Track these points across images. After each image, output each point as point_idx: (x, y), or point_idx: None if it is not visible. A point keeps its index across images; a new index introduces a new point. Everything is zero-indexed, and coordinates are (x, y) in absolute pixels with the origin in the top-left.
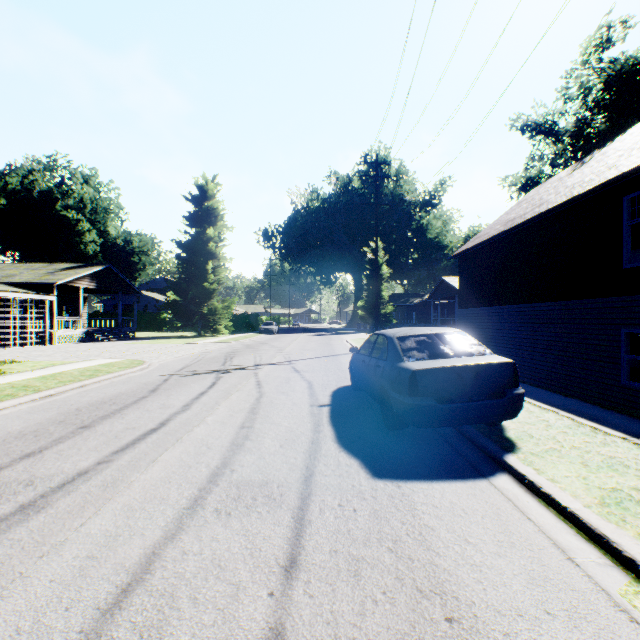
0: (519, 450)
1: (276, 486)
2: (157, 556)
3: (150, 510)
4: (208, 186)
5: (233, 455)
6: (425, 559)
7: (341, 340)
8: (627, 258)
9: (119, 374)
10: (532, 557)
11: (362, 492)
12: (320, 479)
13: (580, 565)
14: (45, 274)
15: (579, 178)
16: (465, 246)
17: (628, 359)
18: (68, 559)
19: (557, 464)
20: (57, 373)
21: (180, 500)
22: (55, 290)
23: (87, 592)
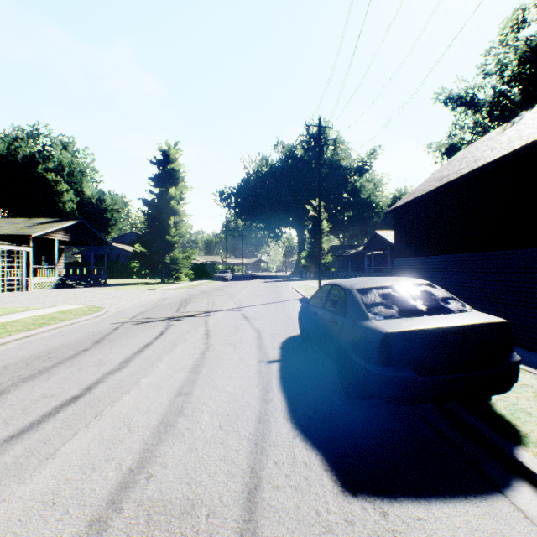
0: (528, 440)
1: (205, 515)
2: None
3: None
4: (170, 151)
5: (157, 444)
6: None
7: (287, 286)
8: None
9: (72, 322)
10: None
11: (332, 530)
12: (269, 497)
13: None
14: (23, 228)
15: (515, 134)
16: (400, 202)
17: None
18: None
19: None
20: (10, 321)
21: None
22: (31, 242)
23: None
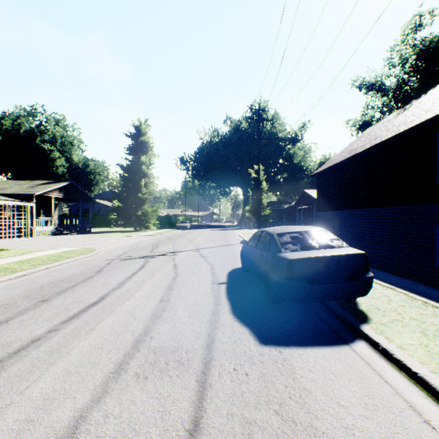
0: (371, 321)
1: (185, 352)
2: (83, 419)
3: (83, 374)
4: (142, 127)
5: (153, 324)
6: (306, 422)
7: (234, 234)
8: None
9: (75, 259)
10: (395, 420)
11: (252, 357)
12: (219, 345)
13: (436, 428)
14: (27, 188)
15: (403, 119)
16: (321, 168)
17: None
18: (9, 422)
19: (402, 333)
20: (31, 258)
21: (108, 365)
22: (34, 199)
23: None
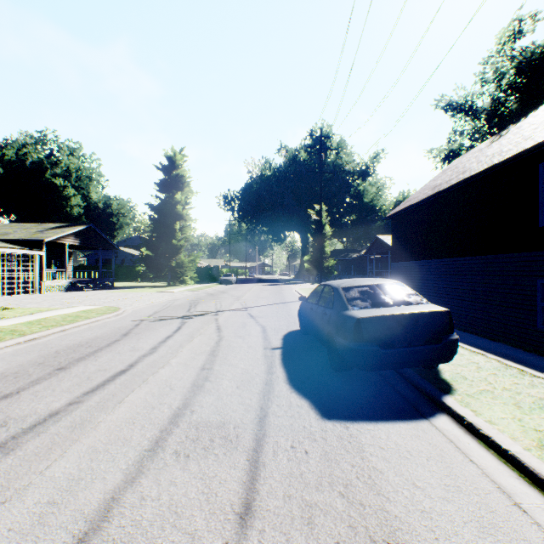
0: (455, 392)
1: (232, 427)
2: (116, 502)
3: (113, 452)
4: (176, 157)
5: (193, 396)
6: (376, 505)
7: (290, 289)
8: (542, 218)
9: (96, 319)
10: (480, 503)
11: (313, 433)
12: (273, 420)
13: (527, 511)
14: (35, 232)
15: (498, 148)
16: (397, 208)
17: (543, 306)
18: (29, 505)
19: (492, 406)
20: (42, 319)
21: (142, 442)
22: (44, 246)
23: (43, 543)
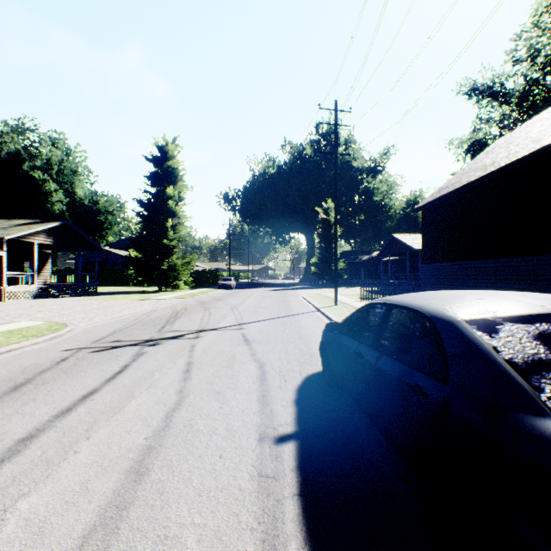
0: None
1: None
2: None
3: None
4: (168, 147)
5: None
6: None
7: (297, 296)
8: None
9: (9, 348)
10: None
11: None
12: None
13: None
14: None
15: None
16: (429, 198)
17: None
18: None
19: None
20: None
21: None
22: (4, 245)
23: None
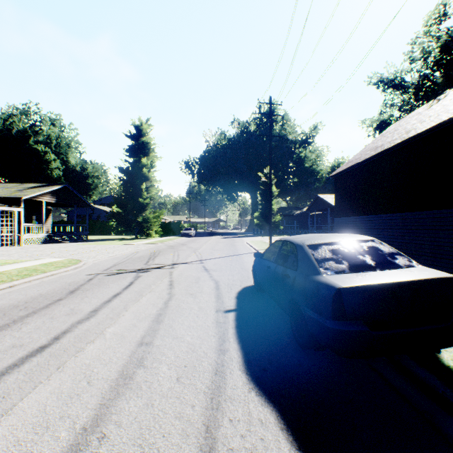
0: None
1: None
2: None
3: None
4: (143, 126)
5: (114, 399)
6: None
7: (242, 242)
8: None
9: (52, 273)
10: None
11: None
12: None
13: None
14: (15, 191)
15: (442, 108)
16: (340, 168)
17: None
18: None
19: None
20: None
21: None
22: (22, 203)
23: None
